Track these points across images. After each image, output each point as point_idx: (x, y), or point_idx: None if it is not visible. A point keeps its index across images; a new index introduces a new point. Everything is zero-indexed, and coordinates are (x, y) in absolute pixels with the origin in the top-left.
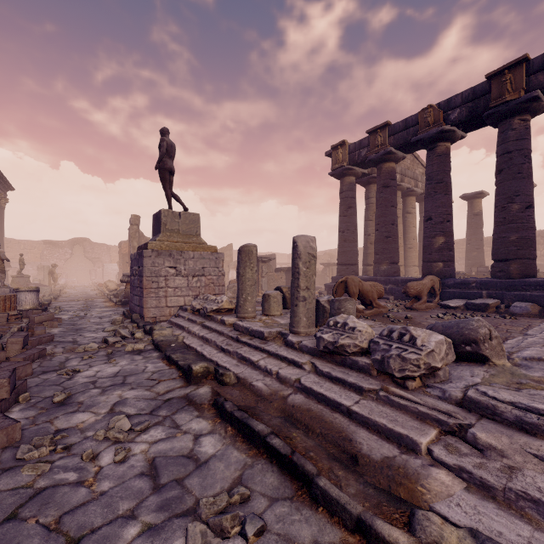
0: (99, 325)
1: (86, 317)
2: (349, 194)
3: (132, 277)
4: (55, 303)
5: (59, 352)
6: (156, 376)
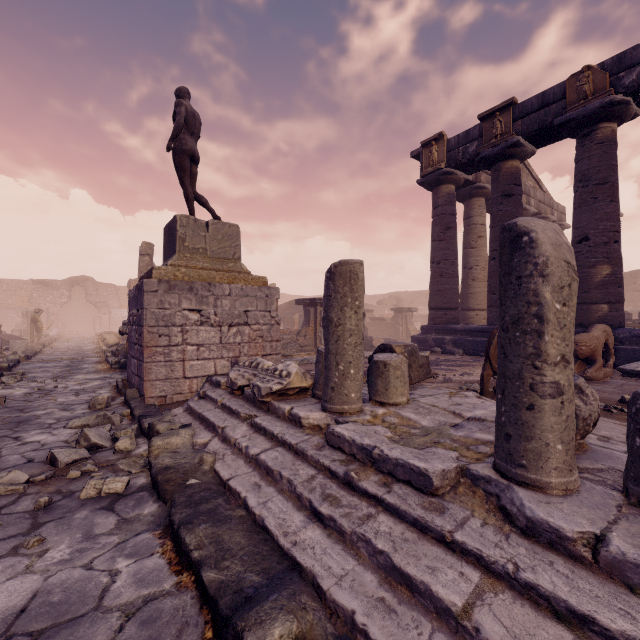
0: (65, 412)
1: (53, 392)
2: (448, 209)
3: (129, 327)
4: (24, 365)
5: None
6: (132, 638)
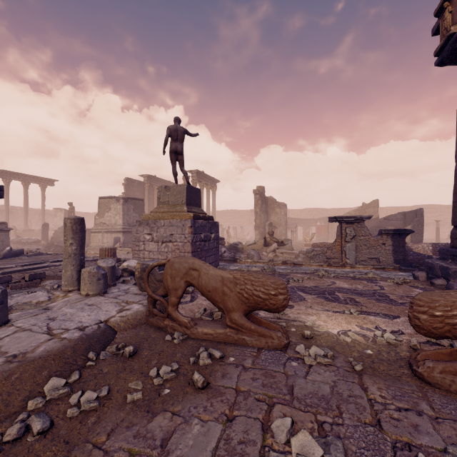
0: None
1: None
2: None
3: None
4: None
5: (47, 286)
6: None
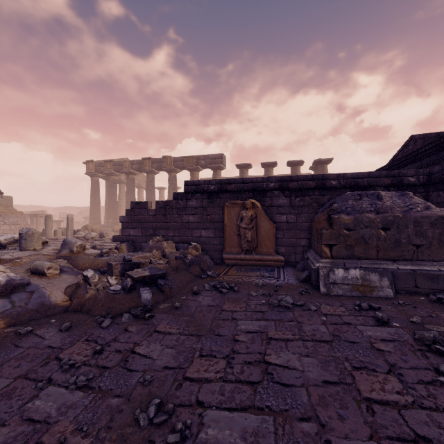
0: None
1: None
2: (96, 185)
3: None
4: None
5: None
6: None
